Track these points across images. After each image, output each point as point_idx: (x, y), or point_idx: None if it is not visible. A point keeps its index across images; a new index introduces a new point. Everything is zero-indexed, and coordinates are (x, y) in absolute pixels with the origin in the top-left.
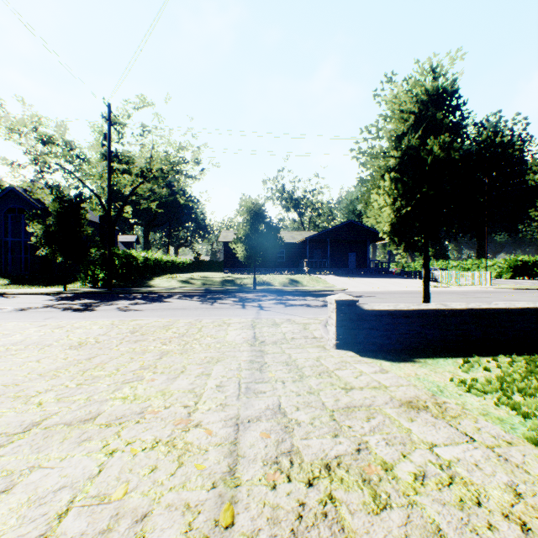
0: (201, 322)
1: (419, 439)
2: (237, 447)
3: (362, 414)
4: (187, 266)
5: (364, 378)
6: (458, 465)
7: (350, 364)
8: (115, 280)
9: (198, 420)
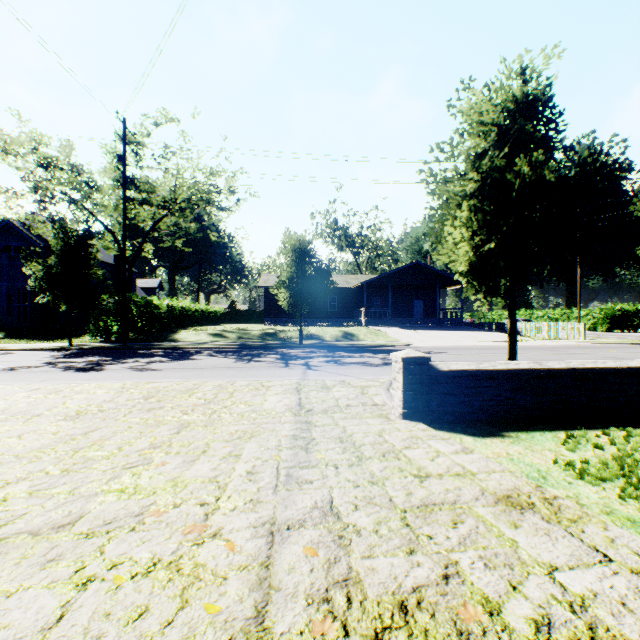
0: (233, 385)
1: (532, 557)
2: (270, 572)
3: (446, 517)
4: (220, 316)
5: (442, 461)
6: (597, 604)
7: (423, 440)
8: (132, 333)
9: (218, 526)
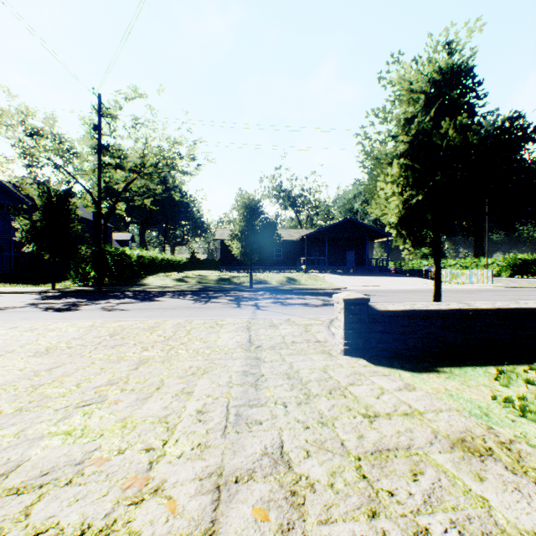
0: (191, 323)
1: (511, 523)
2: None
3: (403, 466)
4: (183, 264)
5: (388, 399)
6: None
7: (366, 377)
8: (107, 278)
9: (161, 479)
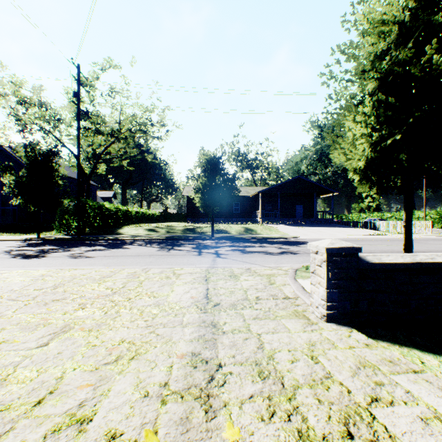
0: (147, 272)
1: None
2: None
3: None
4: (156, 217)
5: None
6: None
7: (387, 376)
8: (89, 228)
9: None
